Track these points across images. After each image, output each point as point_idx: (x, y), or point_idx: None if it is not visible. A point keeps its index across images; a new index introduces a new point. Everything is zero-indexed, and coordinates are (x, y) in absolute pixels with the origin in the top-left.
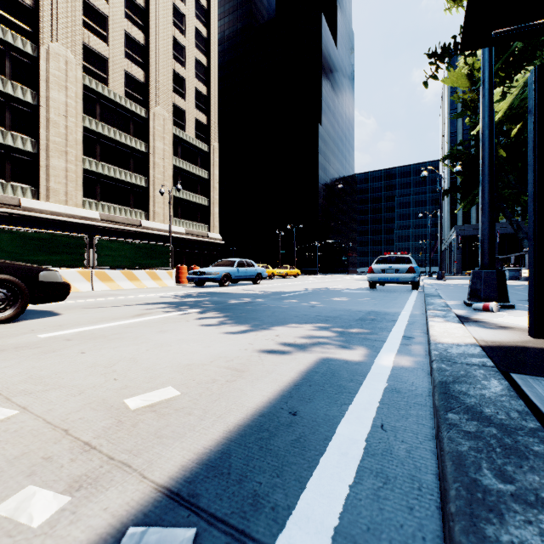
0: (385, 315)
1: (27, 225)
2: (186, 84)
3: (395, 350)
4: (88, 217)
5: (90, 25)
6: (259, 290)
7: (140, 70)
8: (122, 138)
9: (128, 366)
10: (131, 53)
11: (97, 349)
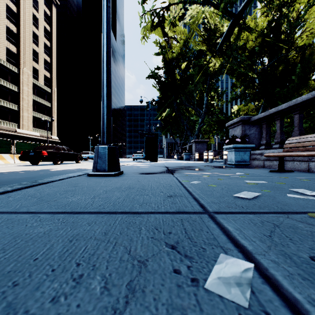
0: None
1: None
2: (39, 56)
3: None
4: None
5: None
6: None
7: (14, 47)
8: (5, 83)
9: None
10: (9, 37)
11: None
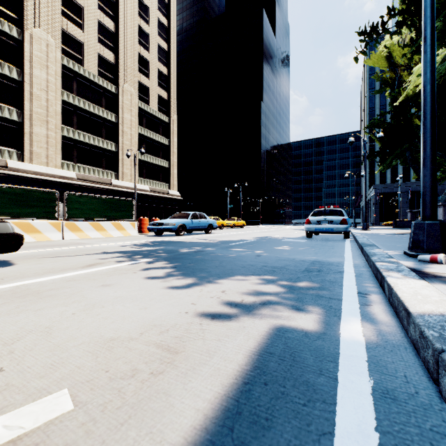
0: (329, 266)
1: (13, 183)
2: (150, 66)
3: (358, 314)
4: (66, 176)
5: (68, 14)
6: (210, 239)
7: (111, 53)
8: (96, 110)
9: (34, 343)
10: (103, 39)
11: (16, 313)
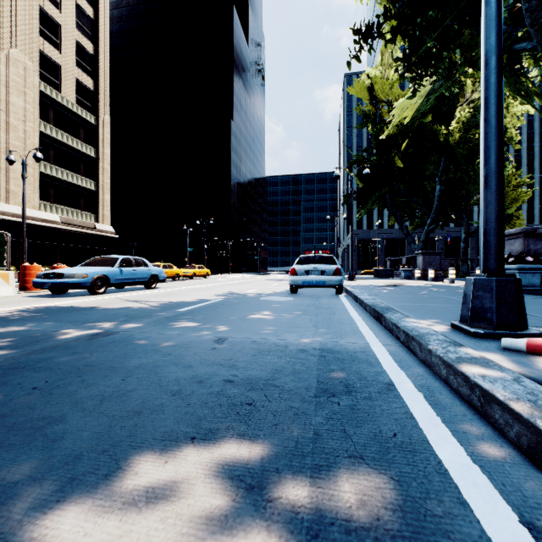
0: (357, 364)
1: None
2: (62, 32)
3: None
4: None
5: None
6: (147, 300)
7: None
8: None
9: None
10: None
11: None
